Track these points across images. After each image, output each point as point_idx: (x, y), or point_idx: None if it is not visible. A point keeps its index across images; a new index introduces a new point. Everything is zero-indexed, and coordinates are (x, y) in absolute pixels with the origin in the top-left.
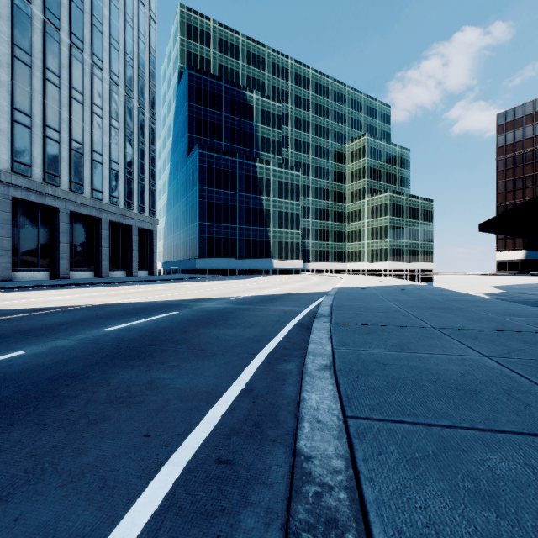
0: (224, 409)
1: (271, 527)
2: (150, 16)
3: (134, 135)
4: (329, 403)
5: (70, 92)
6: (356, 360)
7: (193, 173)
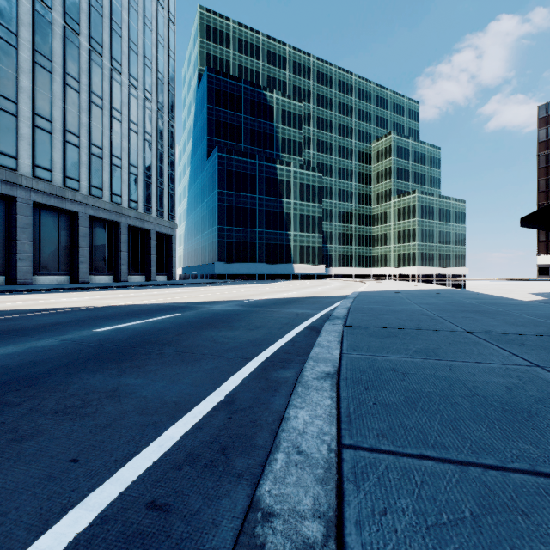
0: (189, 427)
1: None
2: (169, 18)
3: (153, 139)
4: (320, 424)
5: (89, 96)
6: (368, 367)
7: (212, 176)
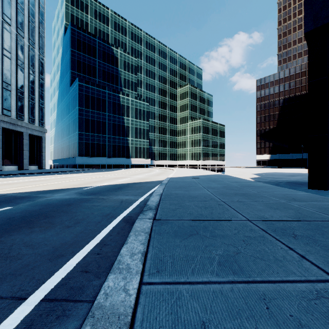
0: None
1: None
2: None
3: (25, 65)
4: None
5: None
6: (171, 328)
7: (74, 98)
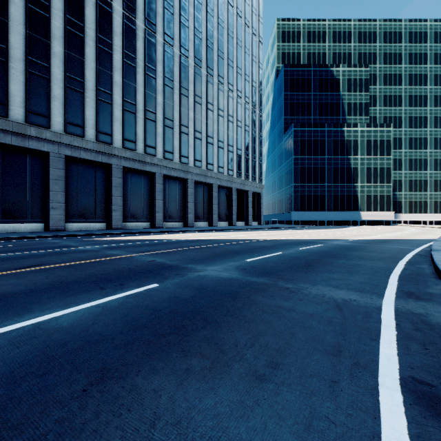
0: (400, 271)
1: (437, 285)
2: (258, 41)
3: (249, 128)
4: None
5: (217, 112)
6: None
7: (289, 147)
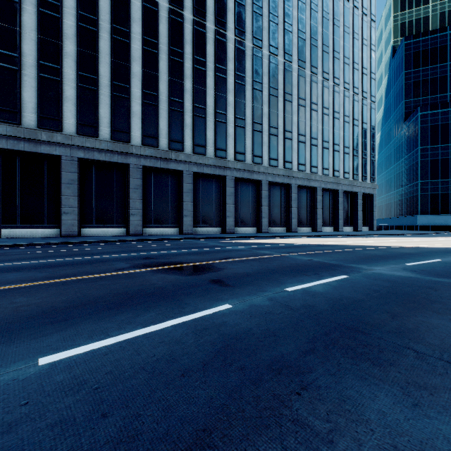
0: None
1: None
2: (370, 20)
3: (358, 122)
4: None
5: (322, 111)
6: None
7: (412, 136)
